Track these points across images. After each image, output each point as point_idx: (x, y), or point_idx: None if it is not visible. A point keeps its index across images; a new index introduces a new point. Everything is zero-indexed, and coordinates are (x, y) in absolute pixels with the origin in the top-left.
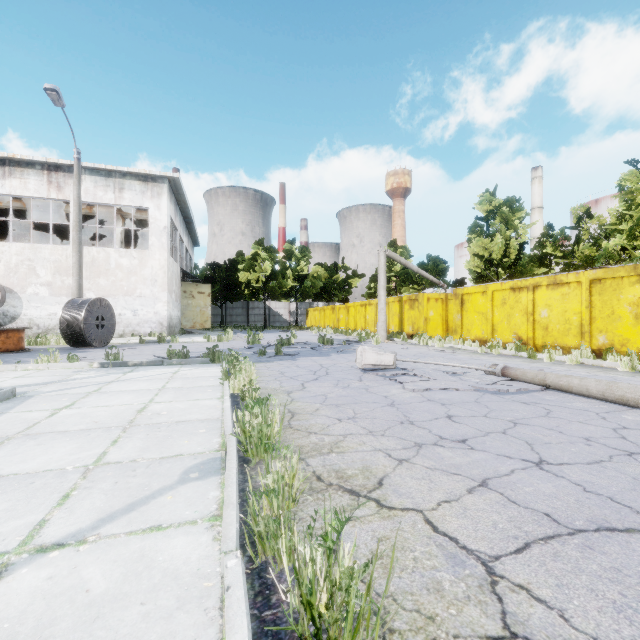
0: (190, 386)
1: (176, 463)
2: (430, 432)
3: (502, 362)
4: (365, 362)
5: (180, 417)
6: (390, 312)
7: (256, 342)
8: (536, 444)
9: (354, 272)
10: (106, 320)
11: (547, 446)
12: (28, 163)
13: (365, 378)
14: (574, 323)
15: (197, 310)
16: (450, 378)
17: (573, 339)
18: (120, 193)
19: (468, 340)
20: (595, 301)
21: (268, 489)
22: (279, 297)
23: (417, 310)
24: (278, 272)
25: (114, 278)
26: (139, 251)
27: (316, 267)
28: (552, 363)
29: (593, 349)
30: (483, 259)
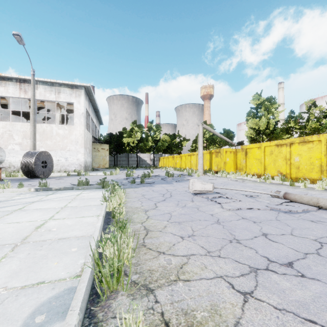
0: (83, 205)
1: (32, 296)
2: (257, 253)
3: (276, 188)
4: (194, 189)
5: (63, 234)
6: (204, 159)
7: (131, 175)
8: None
9: (184, 138)
10: (48, 163)
11: None
12: (9, 78)
13: (195, 199)
14: (316, 165)
15: (101, 158)
16: (249, 199)
17: (315, 174)
18: (58, 95)
19: (250, 174)
20: None
21: None
22: (144, 151)
23: (220, 158)
24: (144, 138)
25: (55, 140)
26: (68, 126)
27: (164, 135)
28: (306, 189)
29: None
30: (255, 130)
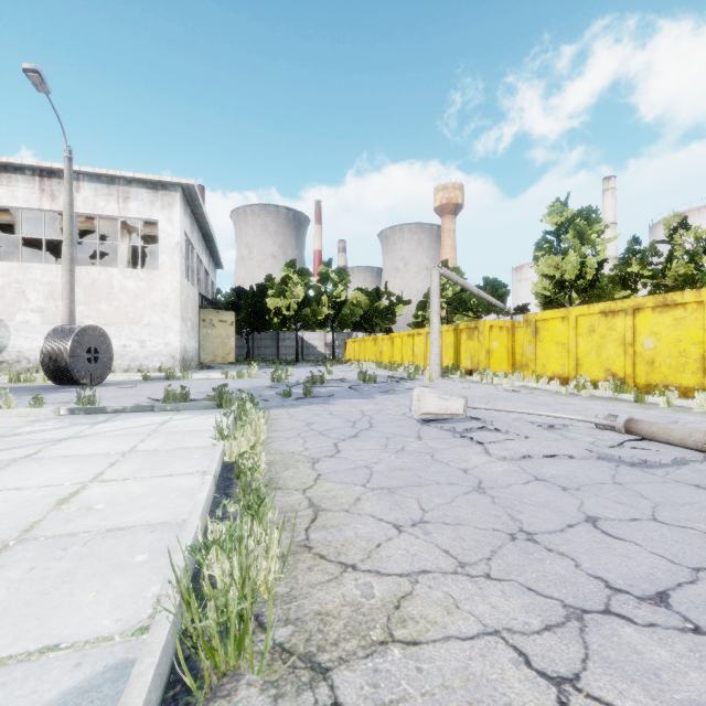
0: (171, 448)
1: (21, 688)
2: (579, 567)
3: (604, 408)
4: (424, 410)
5: (120, 518)
6: (443, 343)
7: (282, 379)
8: None
9: (399, 298)
10: (100, 352)
11: None
12: (16, 168)
13: (425, 434)
14: (693, 356)
15: (218, 341)
16: (548, 434)
17: (691, 377)
18: (125, 203)
19: (543, 377)
20: None
21: None
22: (313, 326)
23: (477, 340)
24: (312, 298)
25: (118, 303)
26: (147, 271)
27: (355, 293)
28: (673, 410)
29: None
30: (554, 280)
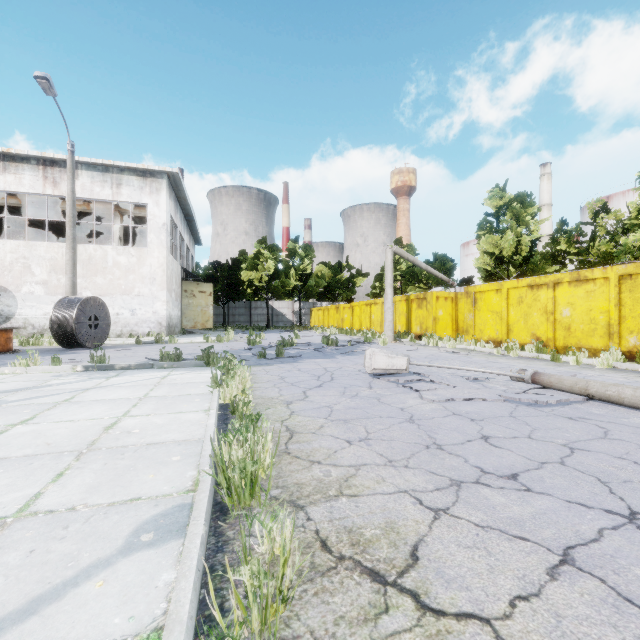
0: (176, 394)
1: (128, 514)
2: (466, 462)
3: (524, 365)
4: (375, 366)
5: (153, 437)
6: (397, 311)
7: (257, 343)
8: (613, 483)
9: (358, 271)
10: (100, 320)
11: (629, 486)
12: (23, 158)
13: (375, 385)
14: (600, 323)
15: (198, 310)
16: (472, 385)
17: (599, 340)
18: (118, 189)
19: (481, 341)
20: (625, 299)
21: (230, 633)
22: (282, 296)
23: (425, 309)
24: (281, 271)
25: (111, 276)
26: (137, 249)
27: (320, 266)
28: (580, 367)
29: (623, 351)
30: (493, 256)
